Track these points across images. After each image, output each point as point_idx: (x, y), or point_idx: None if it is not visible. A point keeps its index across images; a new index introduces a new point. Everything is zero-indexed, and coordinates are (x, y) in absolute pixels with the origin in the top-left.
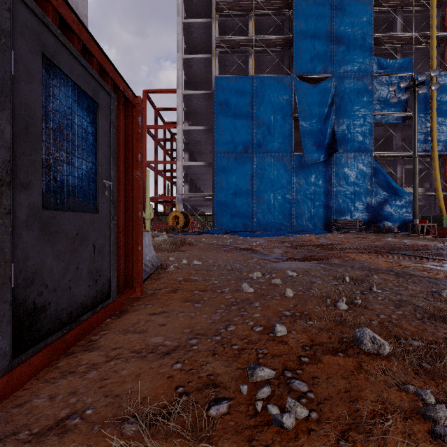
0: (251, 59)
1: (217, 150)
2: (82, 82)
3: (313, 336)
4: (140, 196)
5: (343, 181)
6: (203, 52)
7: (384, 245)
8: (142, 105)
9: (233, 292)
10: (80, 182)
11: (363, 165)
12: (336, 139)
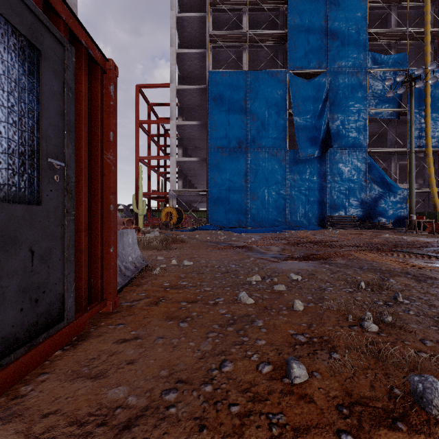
0: (245, 54)
1: (211, 145)
2: (6, 8)
3: (348, 383)
4: (113, 185)
5: (338, 177)
6: (197, 47)
7: (384, 242)
8: (116, 71)
9: (229, 303)
10: (4, 158)
11: (357, 160)
12: (330, 134)
